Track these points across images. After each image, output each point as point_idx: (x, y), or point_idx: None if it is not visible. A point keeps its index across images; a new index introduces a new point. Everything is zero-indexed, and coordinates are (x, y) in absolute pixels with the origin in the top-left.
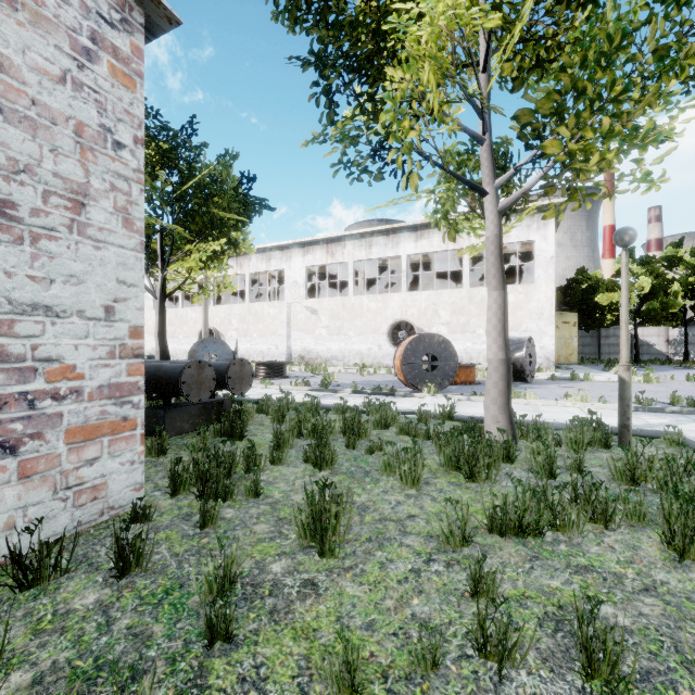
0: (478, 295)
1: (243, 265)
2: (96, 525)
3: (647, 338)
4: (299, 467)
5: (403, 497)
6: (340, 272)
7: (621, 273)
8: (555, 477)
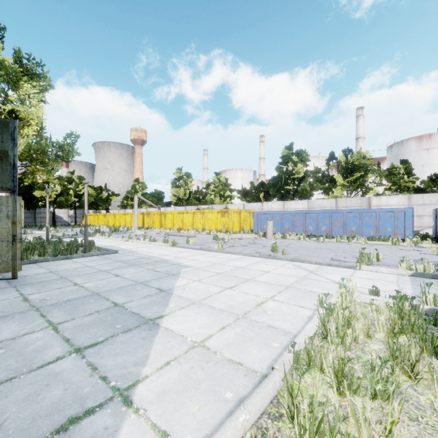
0: None
1: None
2: None
3: (60, 214)
4: None
5: None
6: None
7: (47, 200)
8: None
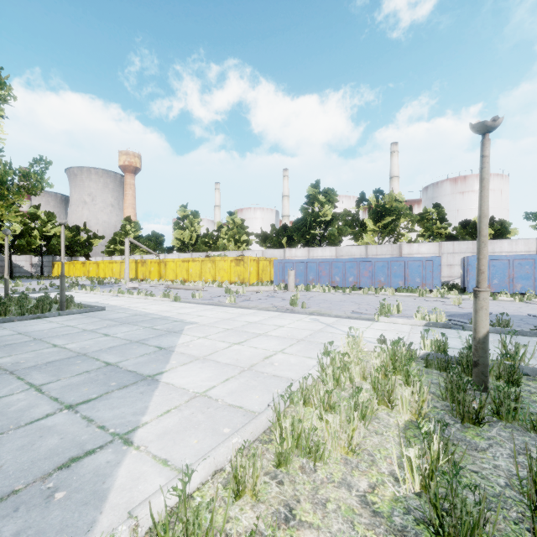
0: None
1: None
2: None
3: (19, 262)
4: None
5: None
6: None
7: (6, 243)
8: None
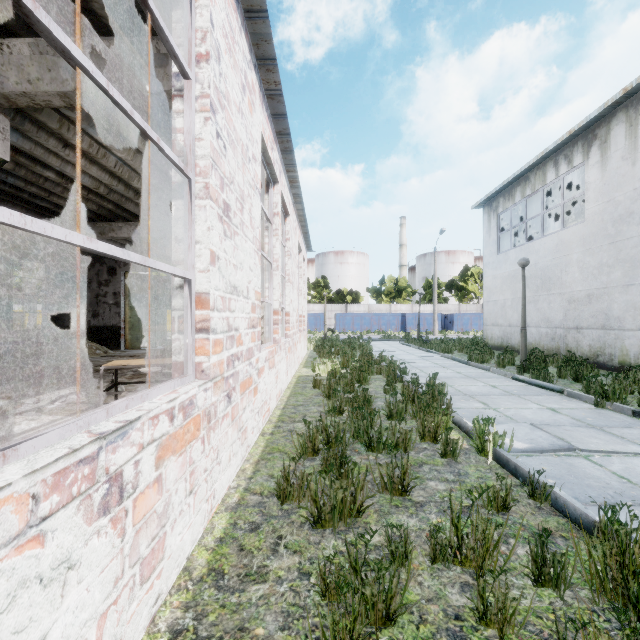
0: None
1: None
2: None
3: None
4: None
5: None
6: None
7: None
8: None
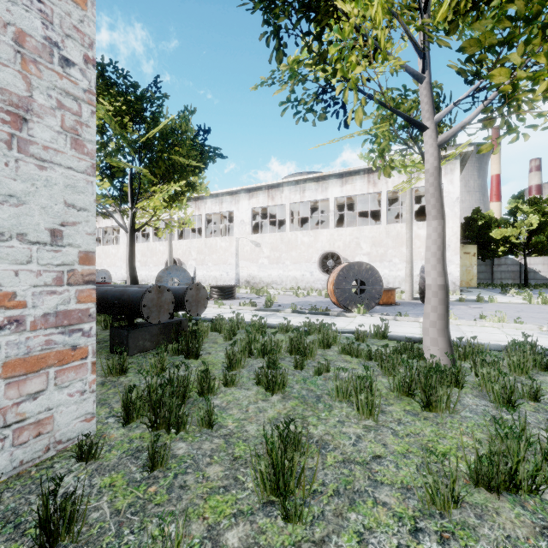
0: (394, 231)
1: (201, 207)
2: (39, 462)
3: (534, 266)
4: (251, 390)
5: (362, 430)
6: (278, 213)
7: None
8: (515, 407)
